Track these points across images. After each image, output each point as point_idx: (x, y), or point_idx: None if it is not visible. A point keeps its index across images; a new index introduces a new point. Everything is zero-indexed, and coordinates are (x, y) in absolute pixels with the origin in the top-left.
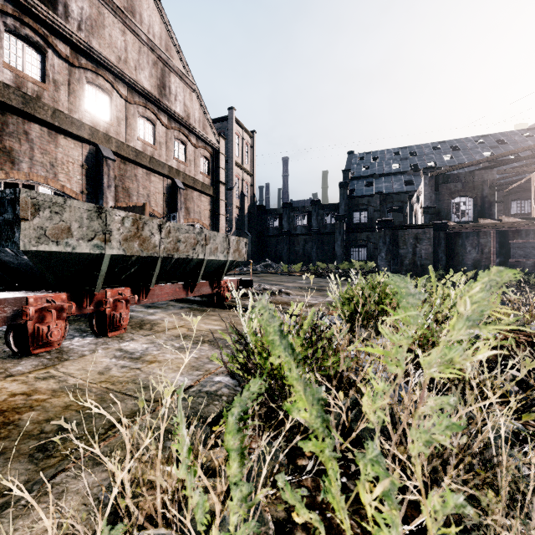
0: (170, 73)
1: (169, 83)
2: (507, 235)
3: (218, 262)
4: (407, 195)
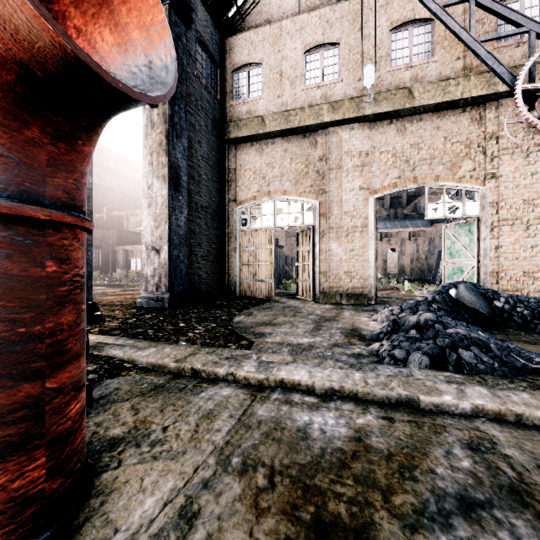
0: None
1: None
2: None
3: None
4: (111, 192)
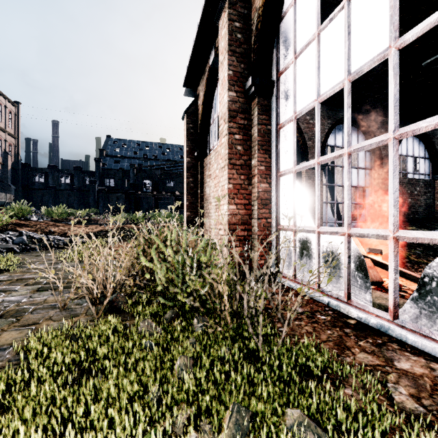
0: None
1: None
2: (158, 199)
3: (3, 202)
4: None
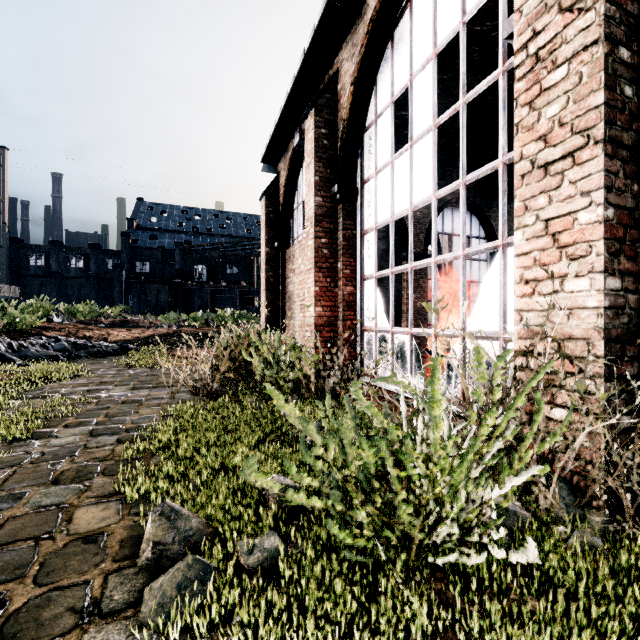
0: None
1: None
2: (216, 292)
3: (5, 297)
4: None
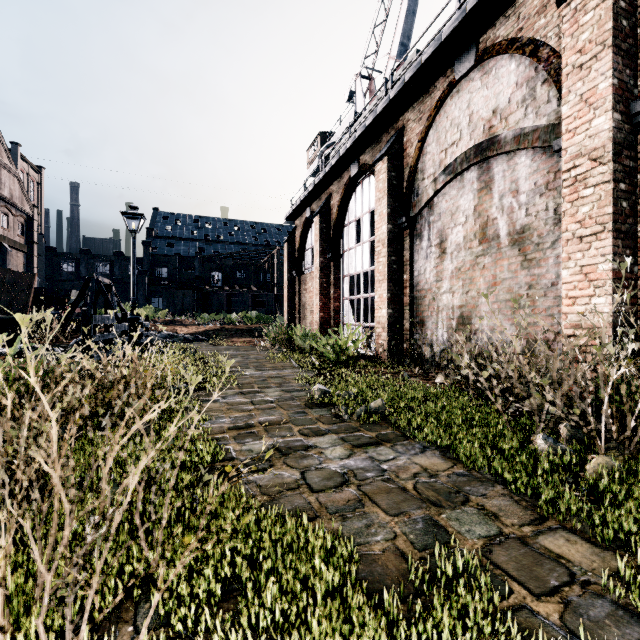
0: (1, 169)
1: (1, 176)
2: (231, 295)
3: None
4: None
